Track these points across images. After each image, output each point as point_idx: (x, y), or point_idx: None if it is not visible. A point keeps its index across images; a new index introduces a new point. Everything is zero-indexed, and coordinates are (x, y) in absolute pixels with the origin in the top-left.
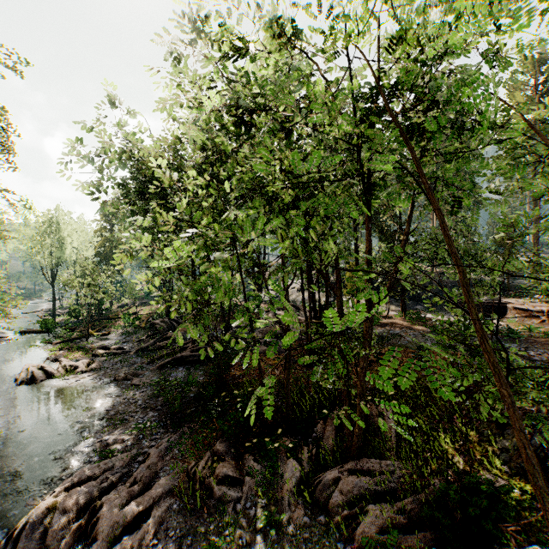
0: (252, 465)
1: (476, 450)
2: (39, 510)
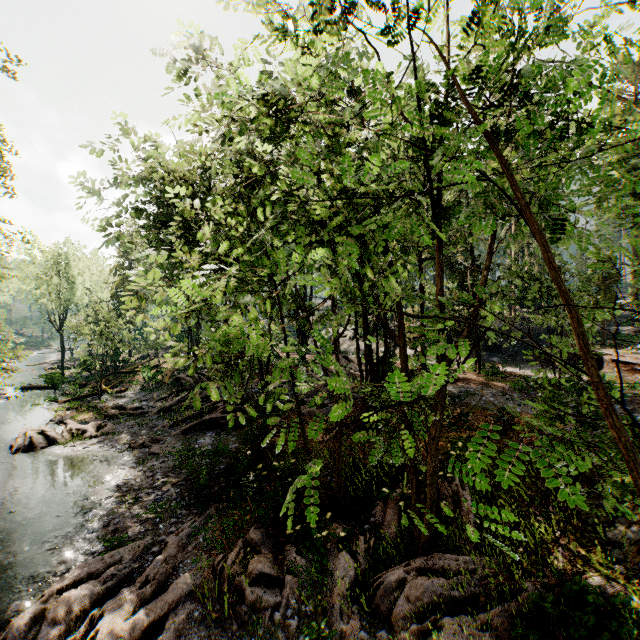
0: (294, 559)
1: (579, 543)
2: (21, 621)
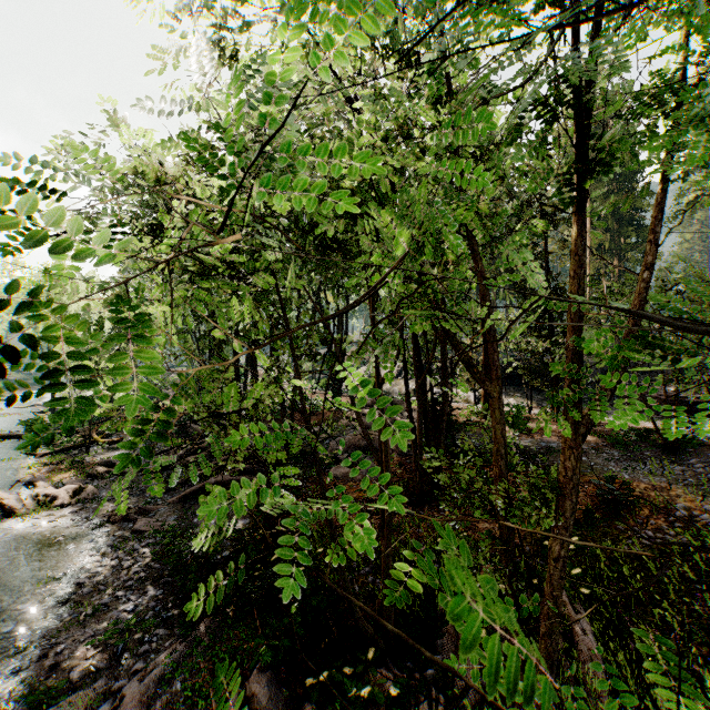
0: None
1: None
2: None
